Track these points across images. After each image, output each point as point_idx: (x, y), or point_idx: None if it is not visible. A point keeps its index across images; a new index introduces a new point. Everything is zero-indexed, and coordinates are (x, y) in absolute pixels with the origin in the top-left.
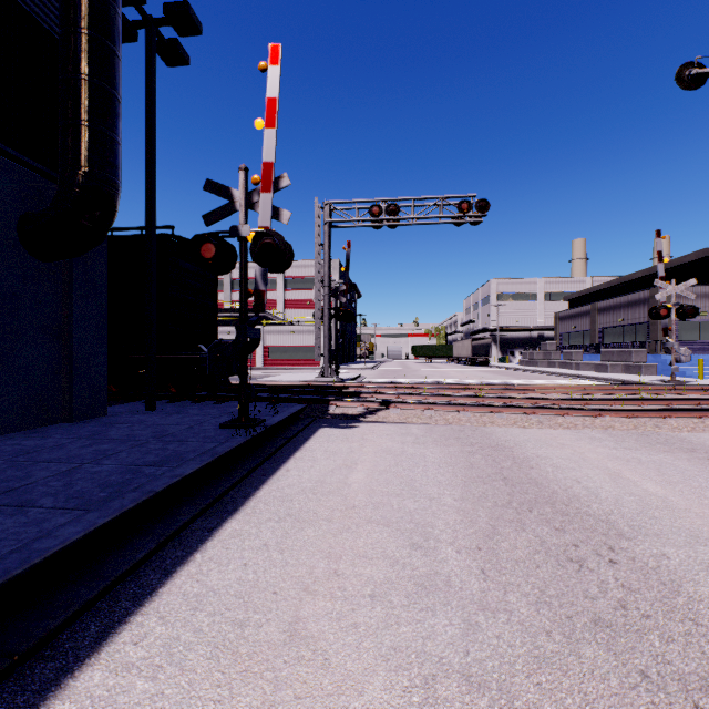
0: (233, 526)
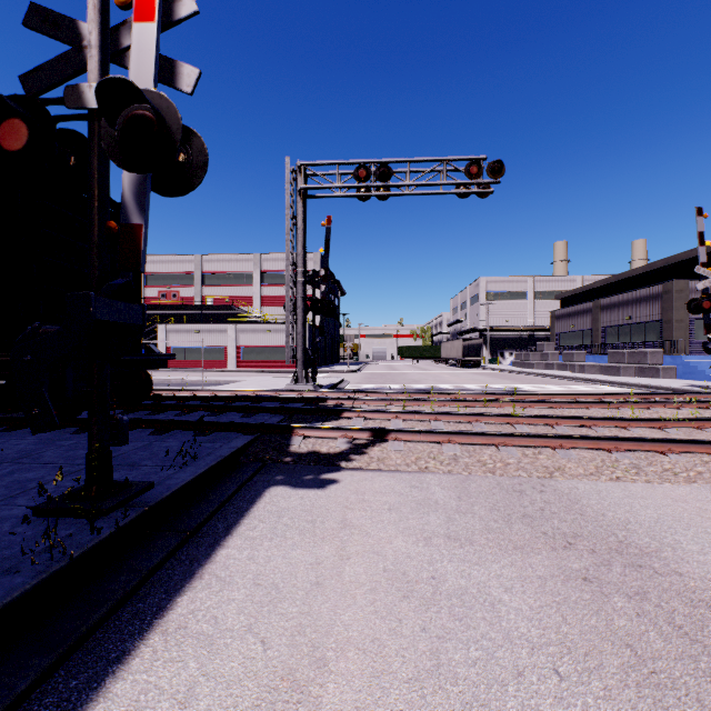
0: None
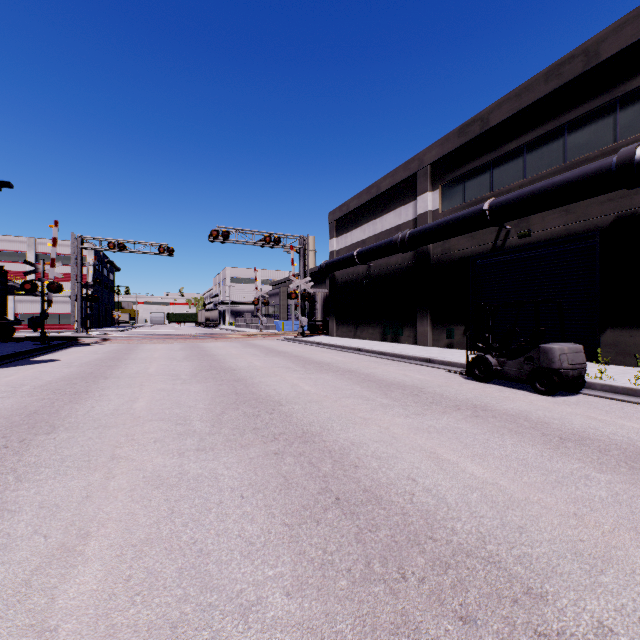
0: (54, 353)
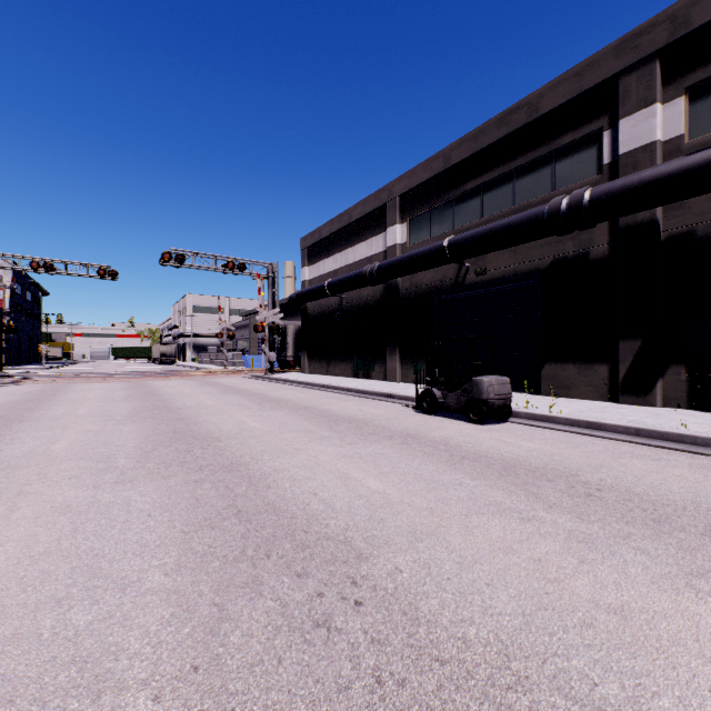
0: None
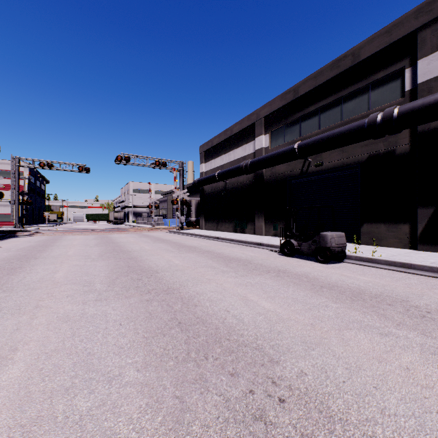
0: None
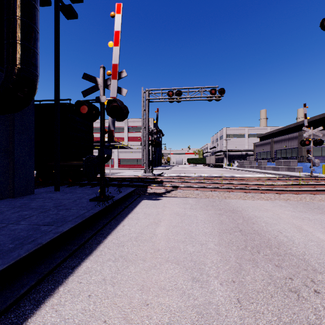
0: (87, 265)
